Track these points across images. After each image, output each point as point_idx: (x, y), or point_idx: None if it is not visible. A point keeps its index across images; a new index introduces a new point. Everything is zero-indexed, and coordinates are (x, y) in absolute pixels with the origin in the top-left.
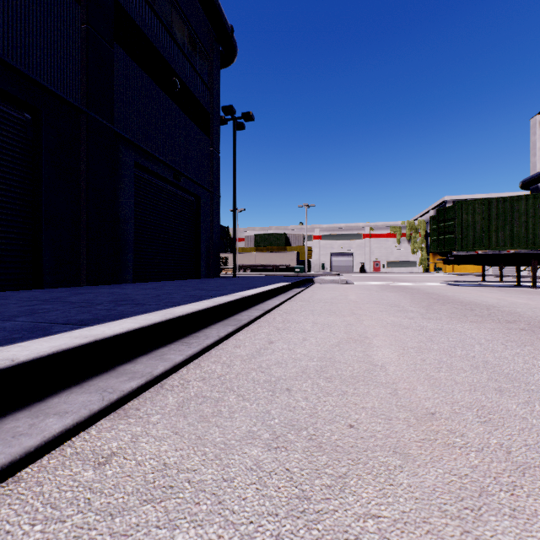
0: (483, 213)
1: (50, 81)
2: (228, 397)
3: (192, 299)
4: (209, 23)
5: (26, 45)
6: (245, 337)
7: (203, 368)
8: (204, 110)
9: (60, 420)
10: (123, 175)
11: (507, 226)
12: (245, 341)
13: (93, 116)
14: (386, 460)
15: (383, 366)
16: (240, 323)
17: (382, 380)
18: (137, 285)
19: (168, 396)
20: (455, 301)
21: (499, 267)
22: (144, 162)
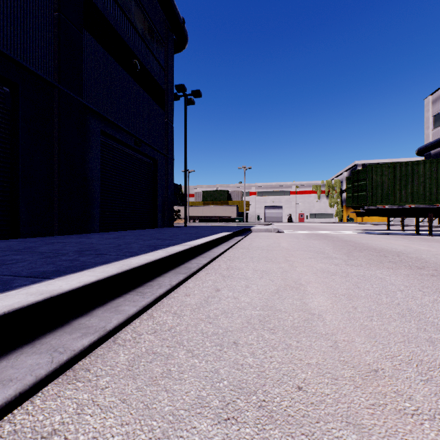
0: (389, 174)
1: (26, 59)
2: (177, 353)
3: (148, 248)
4: (164, 15)
5: (4, 27)
6: (195, 284)
7: (155, 319)
8: (160, 87)
9: (1, 391)
10: (91, 141)
11: (409, 185)
12: (194, 289)
13: (64, 91)
14: (341, 434)
15: (320, 315)
16: (189, 271)
17: (322, 330)
18: (102, 235)
19: (119, 352)
20: (369, 248)
21: (401, 219)
22: (109, 130)
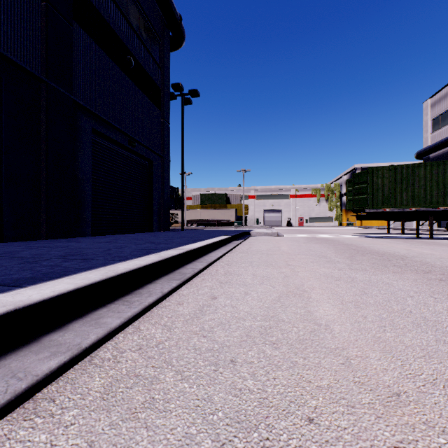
0: (390, 177)
1: (10, 51)
2: (164, 376)
3: (140, 252)
4: (160, 11)
5: None
6: (189, 291)
7: (142, 332)
8: (156, 86)
9: None
10: (82, 139)
11: (409, 188)
12: (188, 296)
13: (52, 86)
14: None
15: (327, 326)
16: (184, 277)
17: (331, 344)
18: (93, 238)
19: (94, 375)
20: (372, 252)
21: (401, 222)
22: (102, 129)
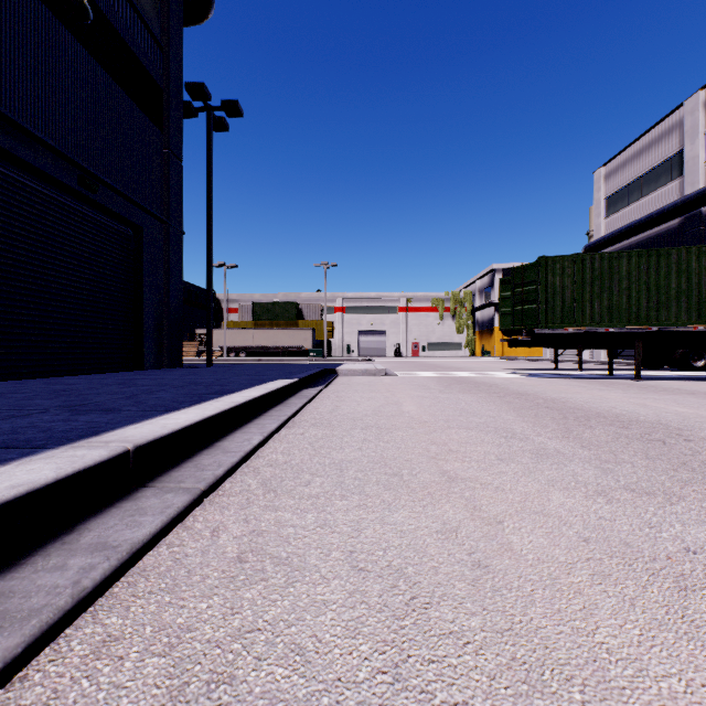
0: (574, 274)
1: None
2: None
3: None
4: None
5: None
6: None
7: None
8: (152, 80)
9: None
10: None
11: (605, 294)
12: None
13: None
14: None
15: None
16: None
17: None
18: None
19: None
20: (590, 414)
21: (578, 351)
22: None
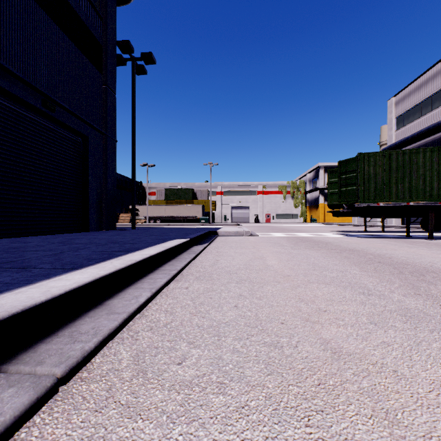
0: (384, 165)
1: None
2: None
3: None
4: None
5: None
6: None
7: None
8: (94, 39)
9: None
10: None
11: (406, 178)
12: None
13: None
14: None
15: None
16: None
17: None
18: None
19: None
20: (420, 269)
21: (382, 219)
22: None
